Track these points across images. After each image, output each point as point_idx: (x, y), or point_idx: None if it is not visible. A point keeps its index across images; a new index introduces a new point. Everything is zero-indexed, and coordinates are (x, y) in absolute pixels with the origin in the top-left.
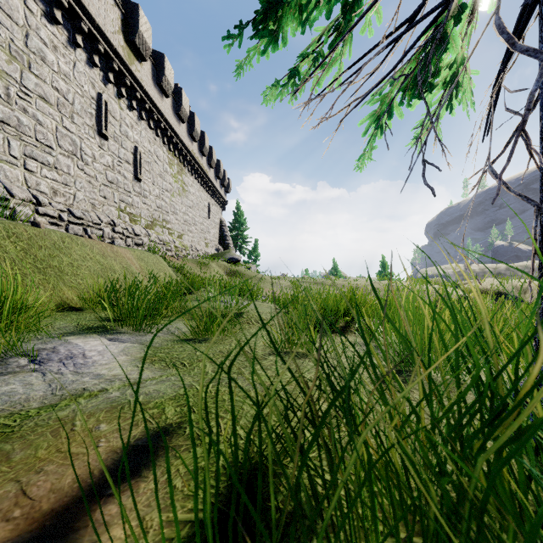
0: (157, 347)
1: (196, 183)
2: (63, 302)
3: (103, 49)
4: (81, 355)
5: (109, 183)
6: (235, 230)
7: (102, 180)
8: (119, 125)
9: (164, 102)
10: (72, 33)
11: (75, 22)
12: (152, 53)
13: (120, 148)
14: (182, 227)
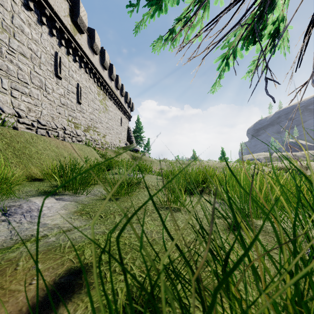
0: (85, 204)
1: (113, 105)
2: (31, 175)
3: (58, 26)
4: (36, 210)
5: (62, 105)
6: (136, 133)
7: (58, 103)
8: (68, 71)
9: (94, 57)
10: (40, 16)
11: (42, 9)
12: (87, 28)
13: (69, 84)
14: (105, 131)
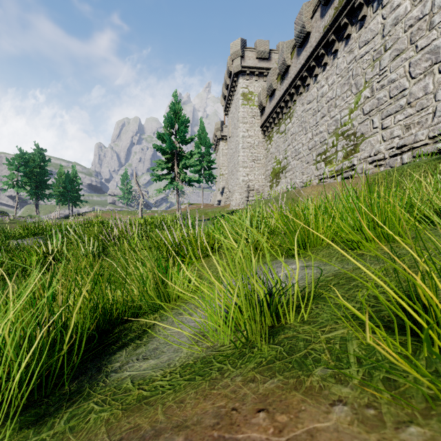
0: None
1: None
2: None
3: None
4: None
5: None
6: None
7: None
8: None
9: None
10: None
11: None
12: None
13: None
14: None
